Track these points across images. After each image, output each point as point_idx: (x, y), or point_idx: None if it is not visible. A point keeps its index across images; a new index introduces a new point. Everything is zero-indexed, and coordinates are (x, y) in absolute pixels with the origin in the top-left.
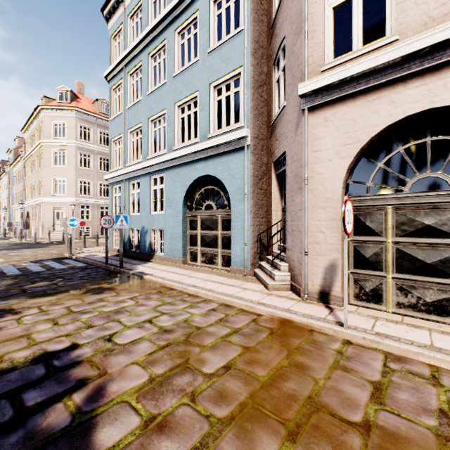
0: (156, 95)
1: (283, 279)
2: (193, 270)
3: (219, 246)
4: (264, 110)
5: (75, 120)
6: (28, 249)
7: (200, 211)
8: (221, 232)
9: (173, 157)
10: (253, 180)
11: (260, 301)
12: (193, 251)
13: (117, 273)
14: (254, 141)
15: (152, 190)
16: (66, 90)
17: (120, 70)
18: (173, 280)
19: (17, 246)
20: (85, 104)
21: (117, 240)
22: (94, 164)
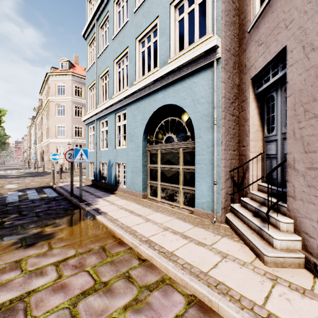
0: (119, 36)
1: (288, 246)
2: (151, 208)
3: (180, 182)
4: (236, 21)
5: (71, 82)
6: (31, 178)
7: (160, 144)
8: (182, 167)
9: (133, 90)
10: (224, 102)
11: (271, 312)
12: (153, 185)
13: (75, 208)
14: (225, 54)
15: (116, 126)
16: (65, 60)
17: (93, 26)
18: (125, 227)
19: (28, 174)
20: (79, 70)
21: (92, 171)
22: (85, 114)
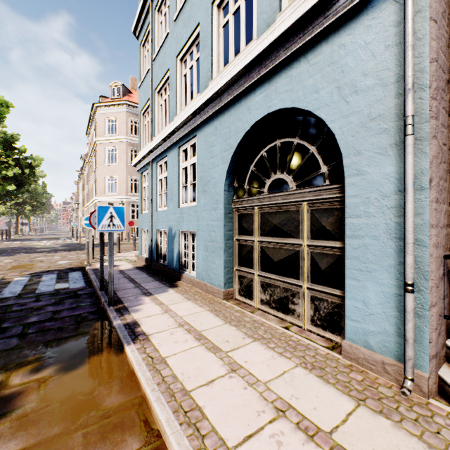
0: (185, 11)
1: None
2: (241, 327)
3: (302, 275)
4: None
5: (126, 115)
6: (65, 252)
7: (259, 196)
8: (308, 242)
9: (207, 96)
10: (436, 76)
11: None
12: (245, 276)
13: (98, 319)
14: None
15: (181, 169)
16: (118, 85)
17: (147, 12)
18: (177, 392)
19: (64, 247)
20: (136, 98)
21: (146, 245)
22: None
